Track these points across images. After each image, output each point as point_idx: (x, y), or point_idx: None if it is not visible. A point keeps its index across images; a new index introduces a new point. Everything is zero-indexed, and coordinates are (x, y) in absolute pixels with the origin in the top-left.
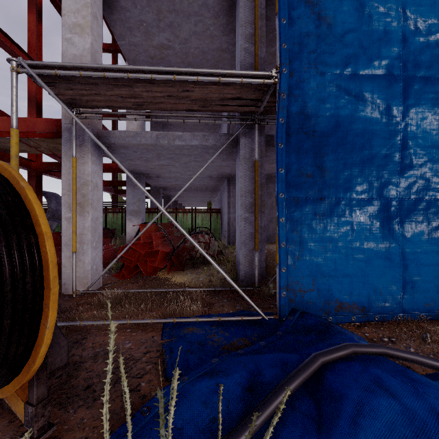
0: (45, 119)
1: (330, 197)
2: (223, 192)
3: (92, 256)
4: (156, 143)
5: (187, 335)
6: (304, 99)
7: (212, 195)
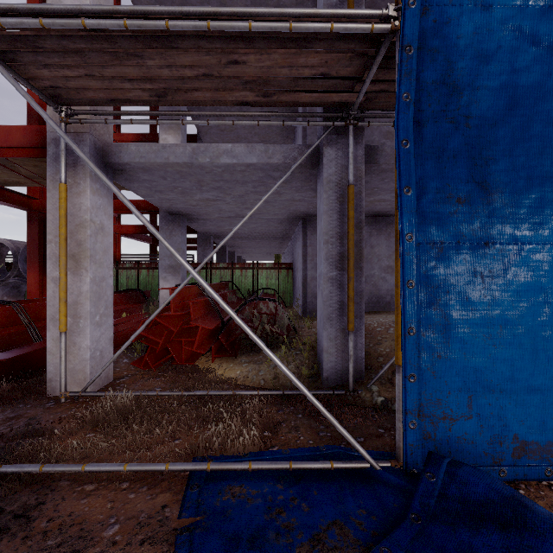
0: (23, 127)
1: (500, 242)
2: (296, 240)
3: (94, 336)
4: (191, 162)
5: (227, 510)
6: (450, 57)
7: (281, 245)
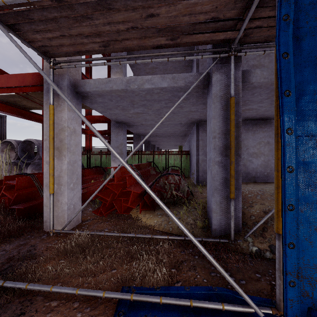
0: (32, 73)
1: None
2: (192, 136)
3: (69, 196)
4: (126, 88)
5: None
6: None
7: (183, 140)
